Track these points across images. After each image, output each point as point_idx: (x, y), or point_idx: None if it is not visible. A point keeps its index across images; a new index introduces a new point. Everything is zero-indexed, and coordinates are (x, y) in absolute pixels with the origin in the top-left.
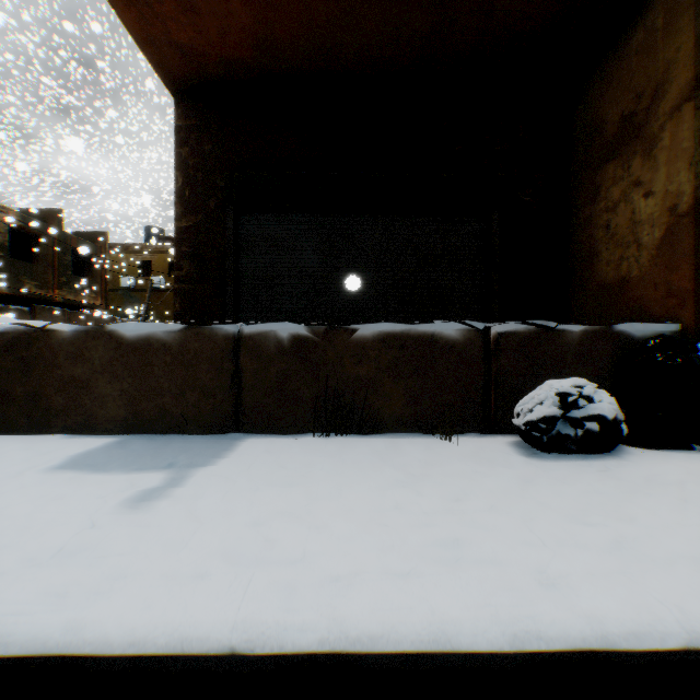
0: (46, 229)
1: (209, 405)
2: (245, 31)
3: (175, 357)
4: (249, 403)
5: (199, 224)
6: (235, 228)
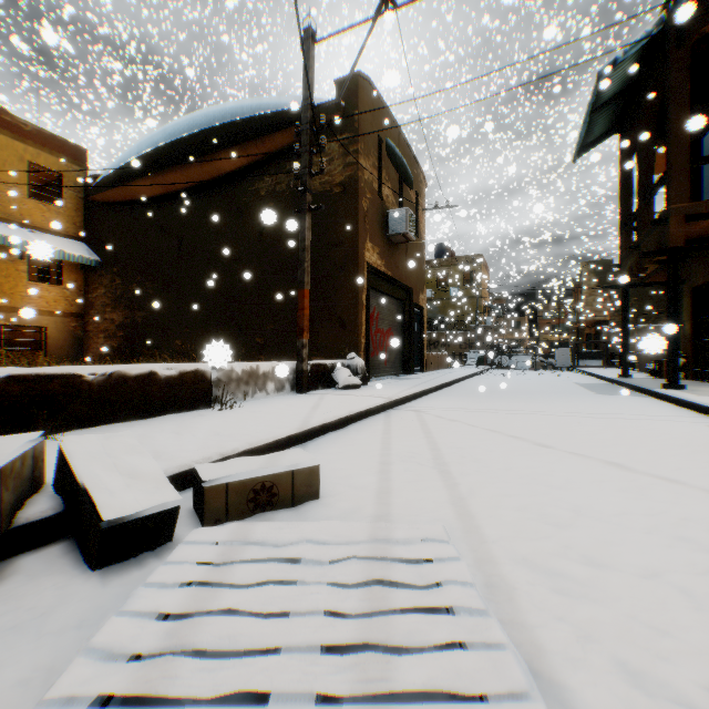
0: None
1: None
2: None
3: (646, 358)
4: None
5: None
6: None
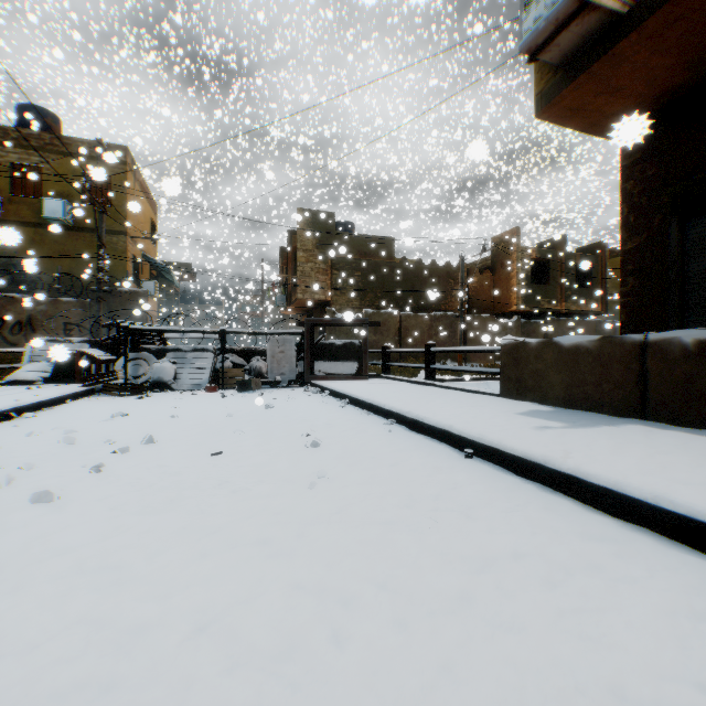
0: (553, 255)
1: (618, 395)
2: (669, 68)
3: (593, 358)
4: (653, 397)
5: (641, 243)
6: (679, 236)
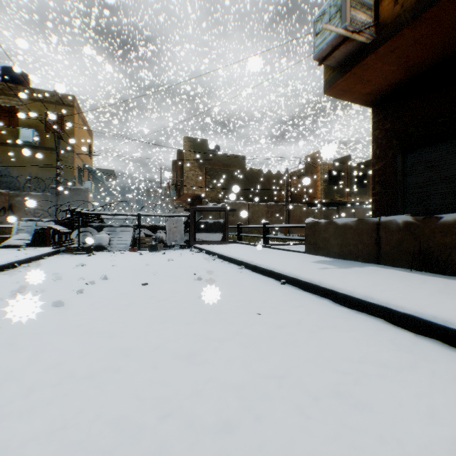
0: (342, 167)
1: (366, 251)
2: (394, 71)
3: (354, 231)
4: (383, 252)
5: (383, 166)
6: (402, 162)
